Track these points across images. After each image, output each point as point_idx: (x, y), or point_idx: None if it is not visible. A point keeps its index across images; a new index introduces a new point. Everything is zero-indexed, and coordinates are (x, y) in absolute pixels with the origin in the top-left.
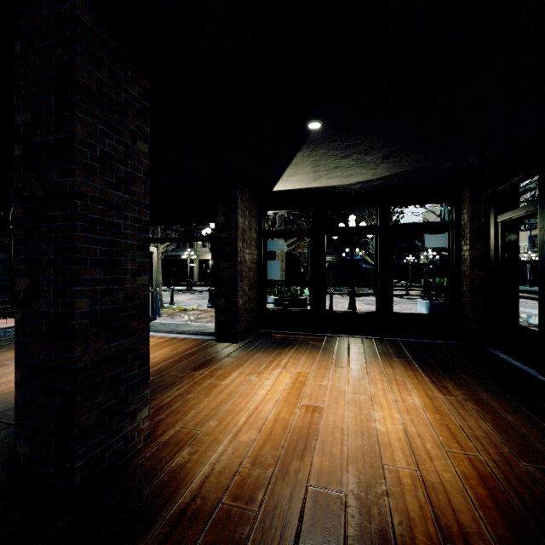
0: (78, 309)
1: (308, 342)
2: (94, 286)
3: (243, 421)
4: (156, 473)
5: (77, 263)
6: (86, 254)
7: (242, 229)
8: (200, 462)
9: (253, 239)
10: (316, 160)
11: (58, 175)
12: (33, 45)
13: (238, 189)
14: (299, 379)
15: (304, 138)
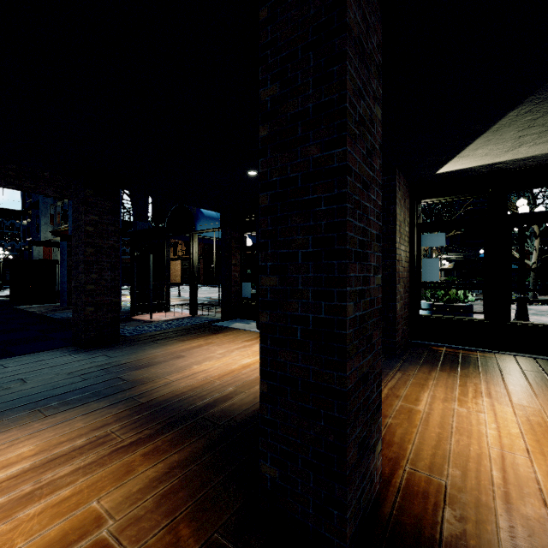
0: (347, 315)
1: (494, 363)
2: (355, 286)
3: (498, 477)
4: (430, 544)
5: (347, 257)
6: (351, 245)
7: (399, 222)
8: (487, 542)
9: (406, 234)
10: (533, 118)
11: (319, 149)
12: (284, 2)
13: (397, 175)
14: (532, 419)
15: (539, 83)
